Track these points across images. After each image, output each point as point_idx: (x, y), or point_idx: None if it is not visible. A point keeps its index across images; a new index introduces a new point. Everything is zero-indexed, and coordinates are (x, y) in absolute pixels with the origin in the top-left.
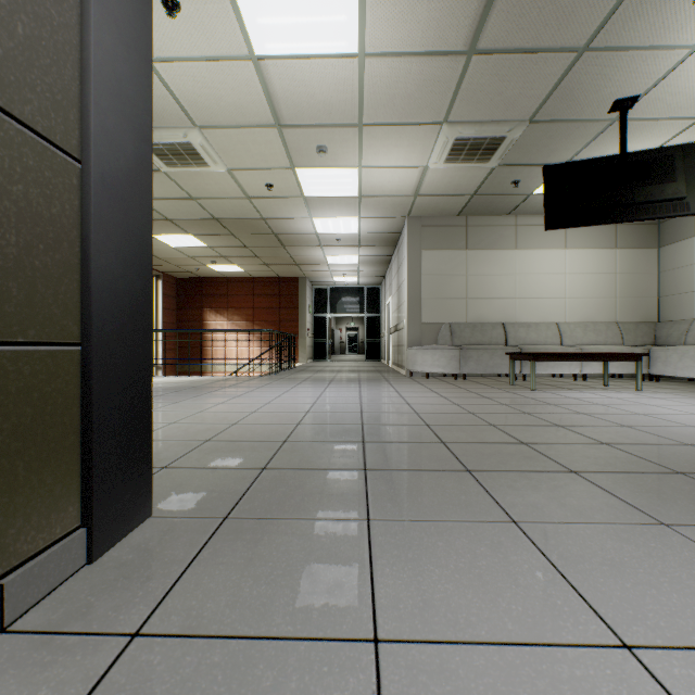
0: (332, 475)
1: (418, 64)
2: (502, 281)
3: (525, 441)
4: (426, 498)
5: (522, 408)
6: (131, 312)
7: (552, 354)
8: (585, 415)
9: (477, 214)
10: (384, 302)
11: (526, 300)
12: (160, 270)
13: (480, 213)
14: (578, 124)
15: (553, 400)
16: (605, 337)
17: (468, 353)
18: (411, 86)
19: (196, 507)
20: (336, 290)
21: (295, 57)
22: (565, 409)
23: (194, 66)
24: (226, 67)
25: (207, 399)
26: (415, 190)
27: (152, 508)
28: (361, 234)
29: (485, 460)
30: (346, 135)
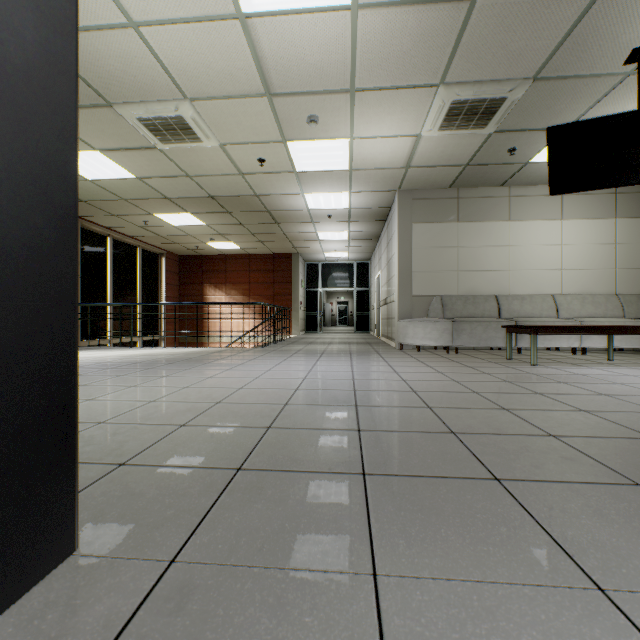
0: (323, 482)
1: (416, 15)
2: (494, 253)
3: (552, 432)
4: (452, 531)
5: (531, 387)
6: (33, 270)
7: (555, 327)
8: (608, 397)
9: (469, 186)
10: (374, 276)
11: (519, 272)
12: (163, 249)
13: (472, 185)
14: (587, 80)
15: (561, 377)
16: (604, 309)
17: (461, 326)
18: (406, 42)
19: (138, 537)
20: (327, 266)
21: (284, 12)
22: (580, 389)
23: (181, 29)
24: (213, 29)
25: (197, 372)
26: (406, 162)
27: (76, 541)
28: (351, 209)
29: (514, 462)
30: (338, 102)
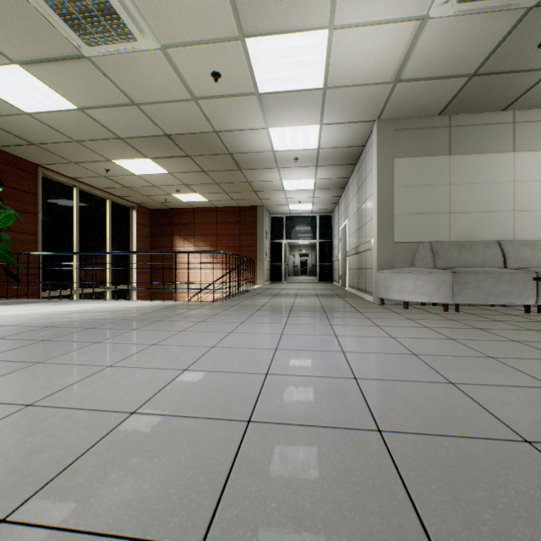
0: None
1: None
2: (495, 191)
3: None
4: None
5: None
6: None
7: None
8: None
9: (464, 111)
10: (338, 227)
11: (526, 213)
12: (134, 202)
13: (468, 109)
14: None
15: None
16: None
17: (464, 278)
18: None
19: None
20: (291, 218)
21: None
22: None
23: None
24: None
25: (103, 350)
26: (397, 71)
27: None
28: (320, 149)
29: None
30: None
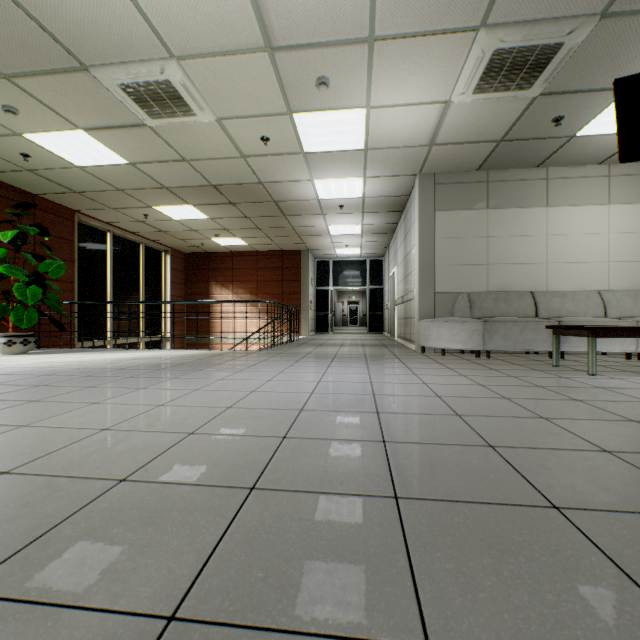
0: None
1: None
2: (529, 244)
3: None
4: None
5: (615, 410)
6: None
7: (619, 329)
8: None
9: (500, 167)
10: (388, 273)
11: (559, 265)
12: (168, 246)
13: (504, 166)
14: None
15: None
16: None
17: (493, 326)
18: None
19: None
20: (338, 263)
21: None
22: None
23: None
24: None
25: (184, 382)
26: (431, 137)
27: None
28: (365, 198)
29: None
30: (353, 57)
